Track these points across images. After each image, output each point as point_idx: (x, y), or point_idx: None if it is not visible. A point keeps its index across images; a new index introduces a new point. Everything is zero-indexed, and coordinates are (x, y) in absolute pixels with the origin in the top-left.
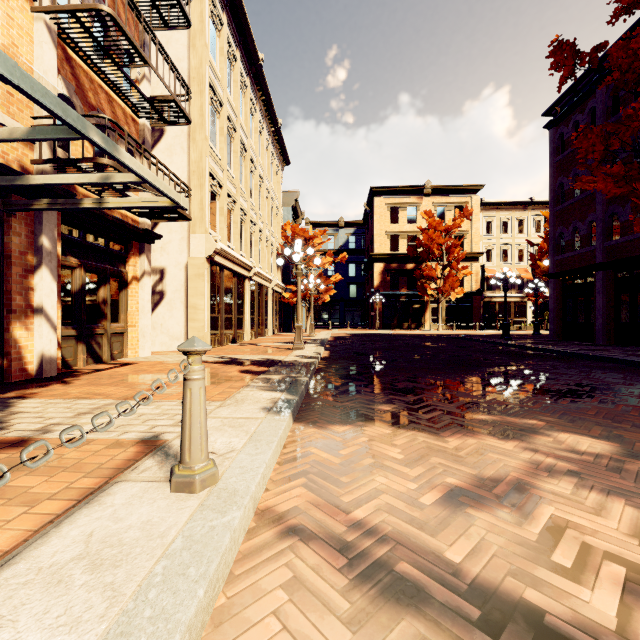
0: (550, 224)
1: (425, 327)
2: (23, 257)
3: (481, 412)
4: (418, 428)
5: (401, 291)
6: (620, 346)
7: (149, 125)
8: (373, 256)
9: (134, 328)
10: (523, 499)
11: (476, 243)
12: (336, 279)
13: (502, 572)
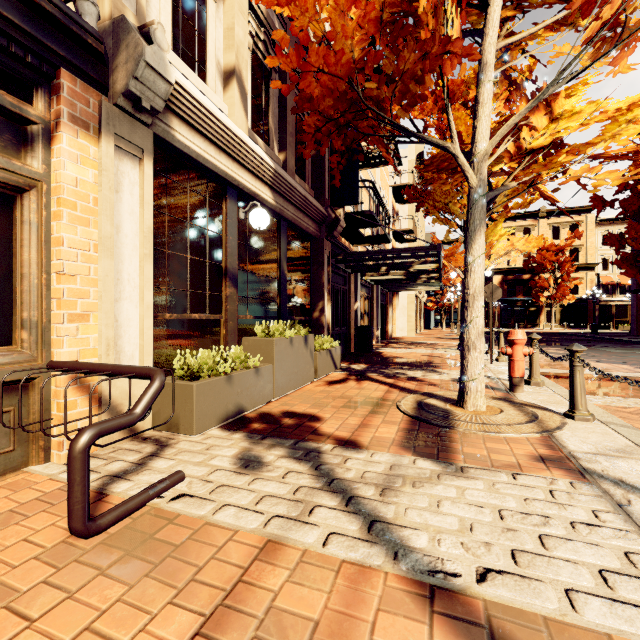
0: None
1: (540, 327)
2: (388, 304)
3: None
4: None
5: (517, 297)
6: None
7: (398, 243)
8: (492, 270)
9: (395, 325)
10: None
11: (591, 255)
12: None
13: None
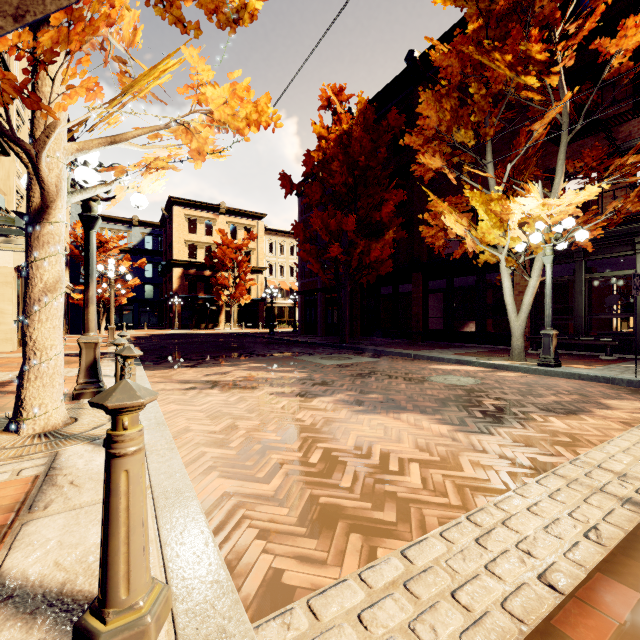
0: (299, 259)
1: (221, 327)
2: None
3: (228, 362)
4: (200, 367)
5: (199, 295)
6: (326, 336)
7: None
8: (172, 261)
9: None
10: (226, 373)
11: (261, 259)
12: (135, 283)
13: (214, 379)
